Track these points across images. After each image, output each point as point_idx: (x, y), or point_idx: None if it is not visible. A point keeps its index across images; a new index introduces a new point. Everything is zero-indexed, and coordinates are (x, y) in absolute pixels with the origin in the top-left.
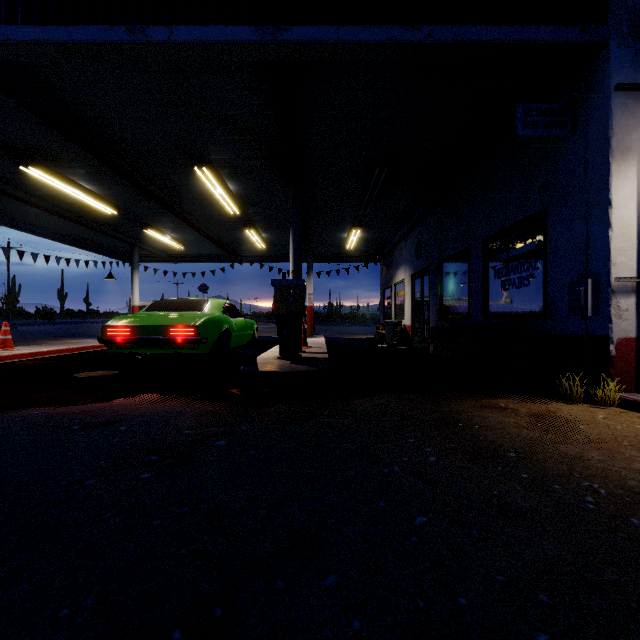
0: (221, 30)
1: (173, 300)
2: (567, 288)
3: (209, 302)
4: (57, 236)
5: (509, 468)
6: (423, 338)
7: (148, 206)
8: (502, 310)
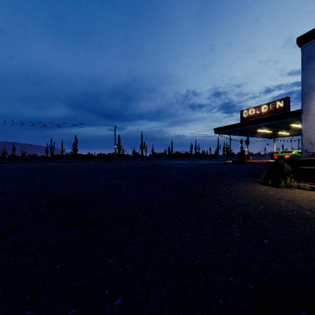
0: (291, 118)
1: (285, 151)
2: None
3: (294, 151)
4: (254, 136)
5: None
6: None
7: (279, 129)
8: None
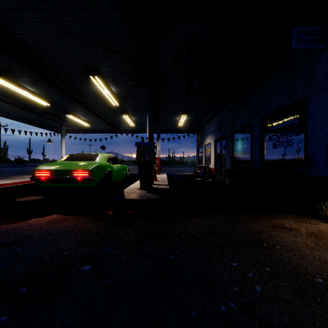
0: None
1: (78, 154)
2: (323, 147)
3: (99, 155)
4: (19, 119)
5: (327, 301)
6: (221, 175)
7: (67, 101)
8: (273, 160)
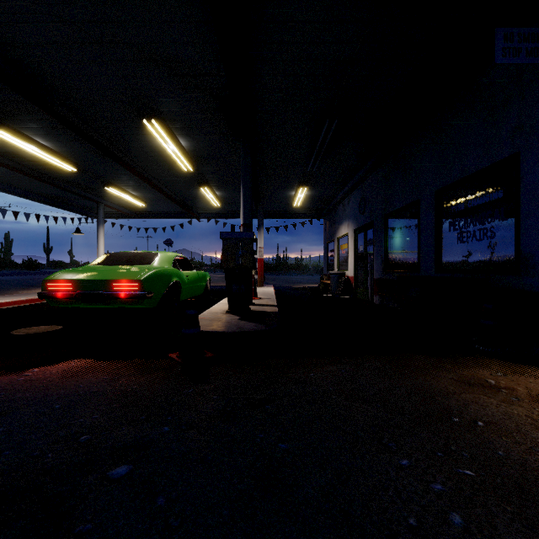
0: None
1: (123, 253)
2: None
3: (158, 255)
4: (27, 194)
5: None
6: (367, 289)
7: (106, 164)
8: (459, 264)
